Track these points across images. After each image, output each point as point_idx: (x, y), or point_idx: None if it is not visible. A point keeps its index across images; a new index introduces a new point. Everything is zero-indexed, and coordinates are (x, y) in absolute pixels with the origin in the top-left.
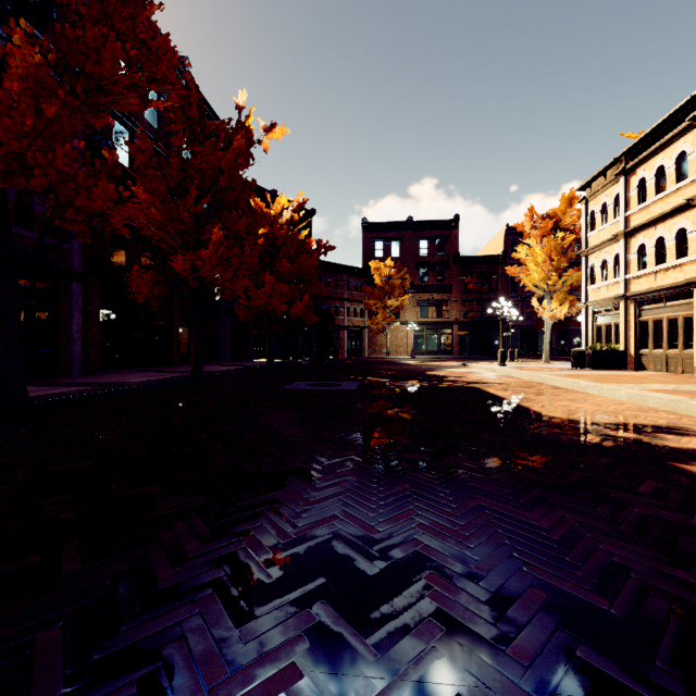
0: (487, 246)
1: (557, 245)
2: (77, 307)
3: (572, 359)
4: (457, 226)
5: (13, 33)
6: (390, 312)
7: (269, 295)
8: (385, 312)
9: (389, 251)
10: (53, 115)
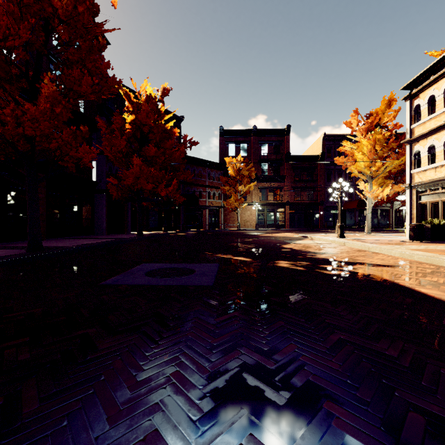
0: (308, 150)
1: (381, 137)
2: None
3: (411, 232)
4: (288, 134)
5: None
6: (240, 196)
7: (137, 175)
8: (237, 196)
9: (239, 151)
10: None
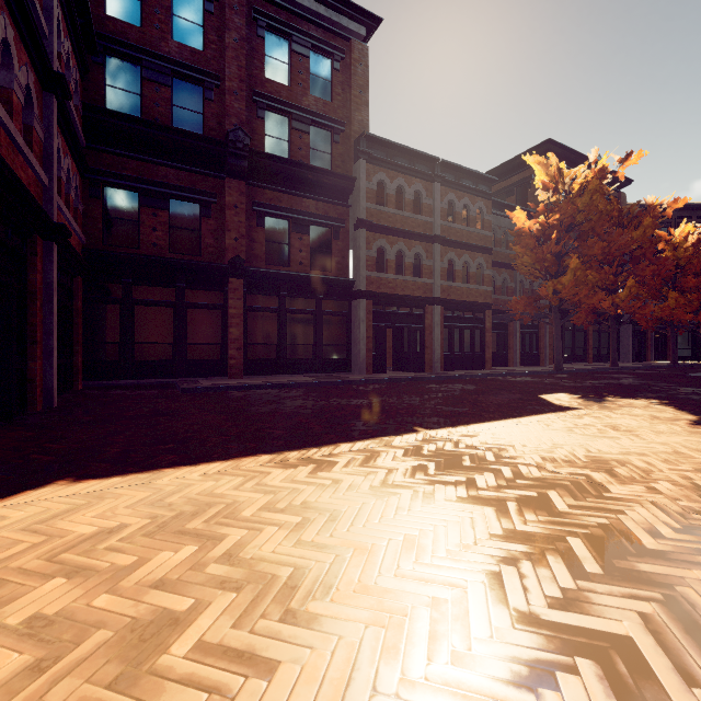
0: None
1: None
2: (547, 331)
3: None
4: None
5: (572, 259)
6: None
7: (672, 307)
8: None
9: None
10: (578, 275)
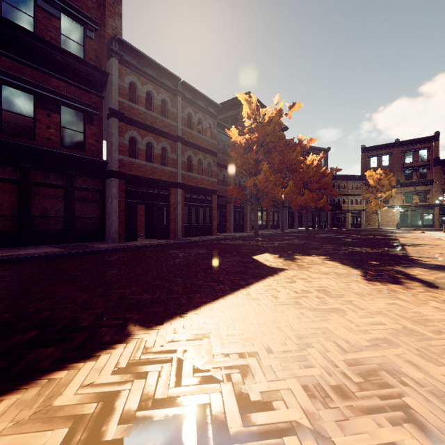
0: None
1: None
2: (248, 210)
3: None
4: (437, 139)
5: (264, 164)
6: (381, 201)
7: (306, 199)
8: (376, 201)
9: (381, 162)
10: (267, 175)
